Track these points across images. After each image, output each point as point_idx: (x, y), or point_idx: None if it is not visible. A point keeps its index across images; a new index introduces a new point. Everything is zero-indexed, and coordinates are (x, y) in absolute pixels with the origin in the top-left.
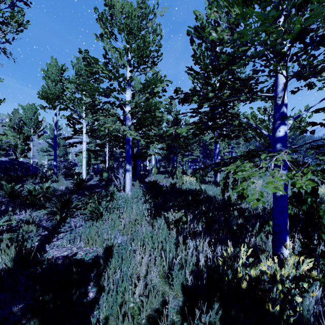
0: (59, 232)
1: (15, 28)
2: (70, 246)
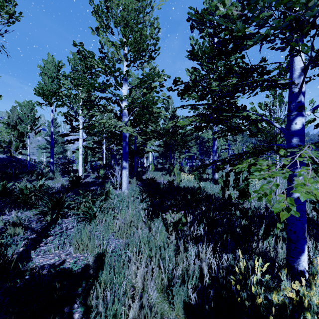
0: (48, 235)
1: (6, 19)
2: (58, 251)
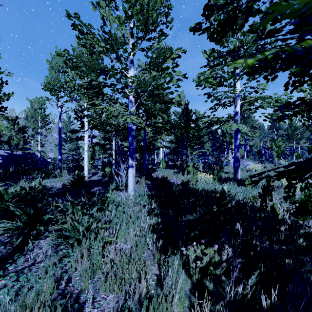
0: (0, 277)
1: None
2: None
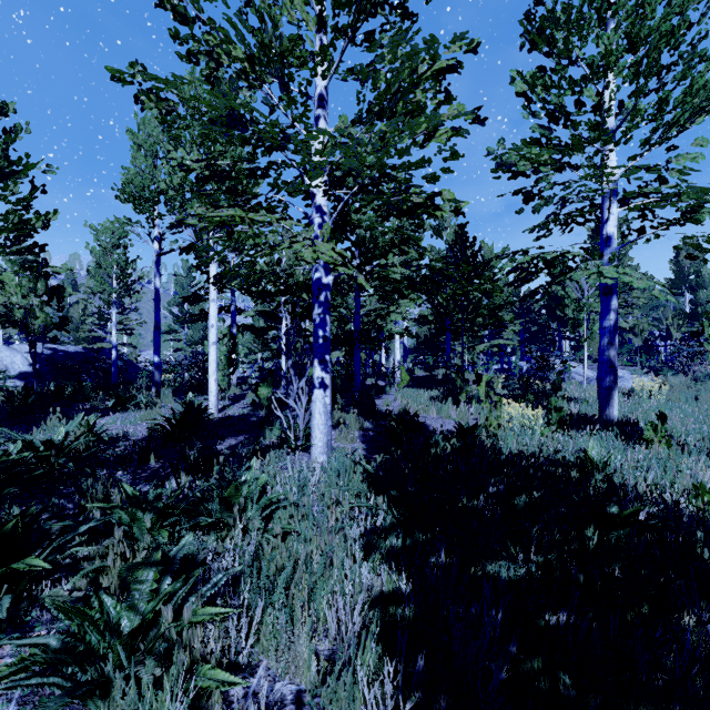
0: None
1: None
2: None
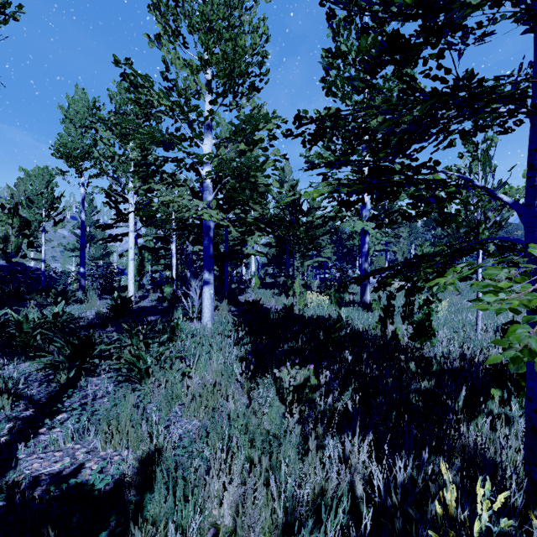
0: (59, 411)
1: None
2: (73, 445)
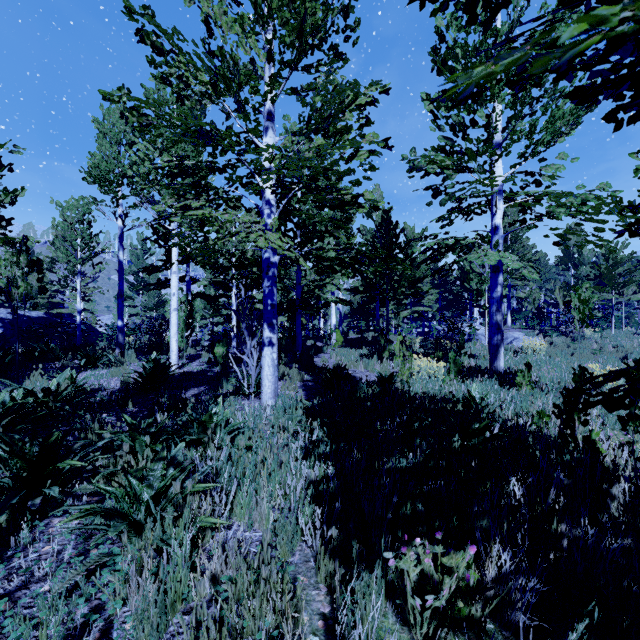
0: None
1: None
2: None
